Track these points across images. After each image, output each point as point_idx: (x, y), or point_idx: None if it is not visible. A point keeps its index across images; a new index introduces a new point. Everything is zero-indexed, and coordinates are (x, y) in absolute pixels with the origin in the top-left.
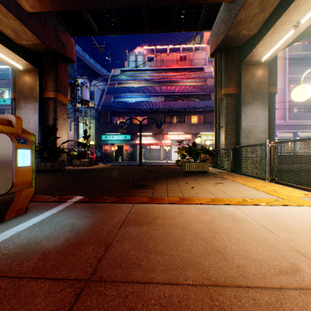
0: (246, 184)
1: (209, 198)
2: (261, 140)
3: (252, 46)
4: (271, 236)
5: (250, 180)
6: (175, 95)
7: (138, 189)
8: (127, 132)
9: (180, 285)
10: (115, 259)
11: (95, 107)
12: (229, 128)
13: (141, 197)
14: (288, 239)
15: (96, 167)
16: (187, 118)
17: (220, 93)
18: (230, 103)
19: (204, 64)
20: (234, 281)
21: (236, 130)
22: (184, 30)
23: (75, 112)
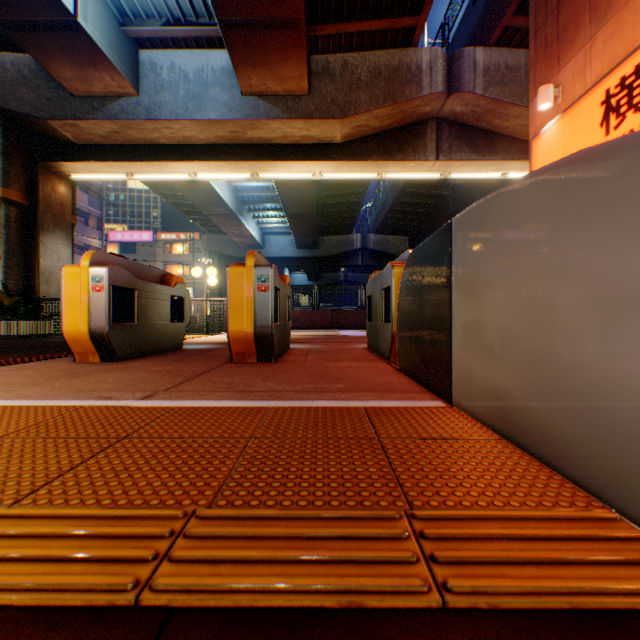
0: None
1: None
2: None
3: (73, 157)
4: None
5: None
6: None
7: None
8: None
9: None
10: None
11: None
12: (17, 262)
13: None
14: None
15: None
16: None
17: None
18: (19, 220)
19: None
20: None
21: (29, 270)
22: None
23: None
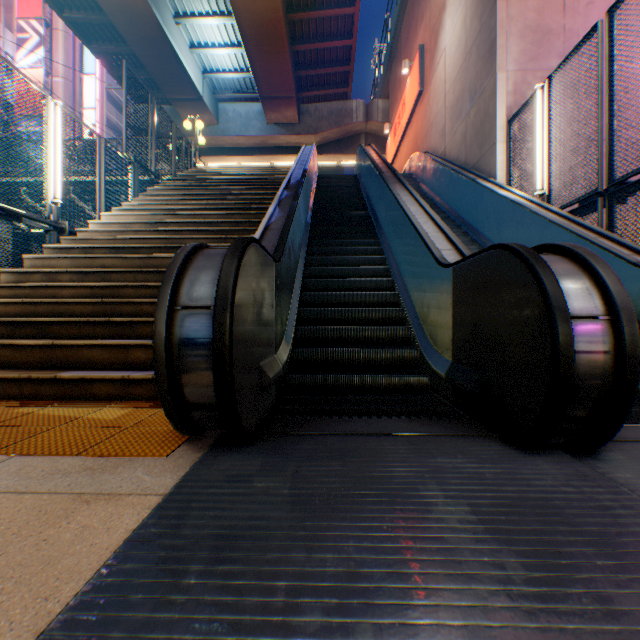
0: None
1: None
2: None
3: None
4: None
5: None
6: None
7: None
8: None
9: None
10: None
11: None
12: None
13: None
14: None
15: None
16: None
17: None
18: None
19: None
20: None
21: None
22: (122, 84)
23: None
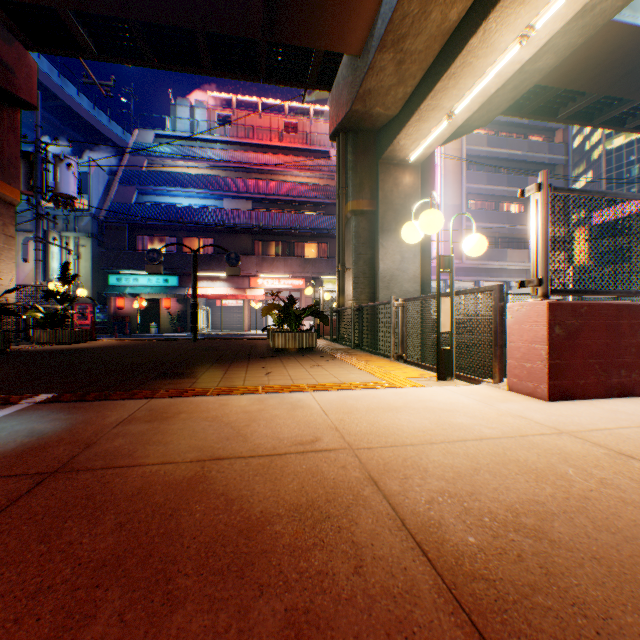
0: (357, 365)
1: (282, 385)
2: (409, 294)
3: (393, 136)
4: (321, 419)
5: (371, 359)
6: (274, 200)
7: (170, 379)
8: (169, 271)
9: (175, 463)
10: (98, 454)
11: (94, 211)
12: (361, 271)
13: (168, 390)
14: (338, 419)
15: (93, 346)
16: (298, 247)
17: (347, 208)
18: (362, 228)
19: (332, 146)
20: (240, 454)
21: (372, 276)
22: (282, 83)
23: (39, 220)
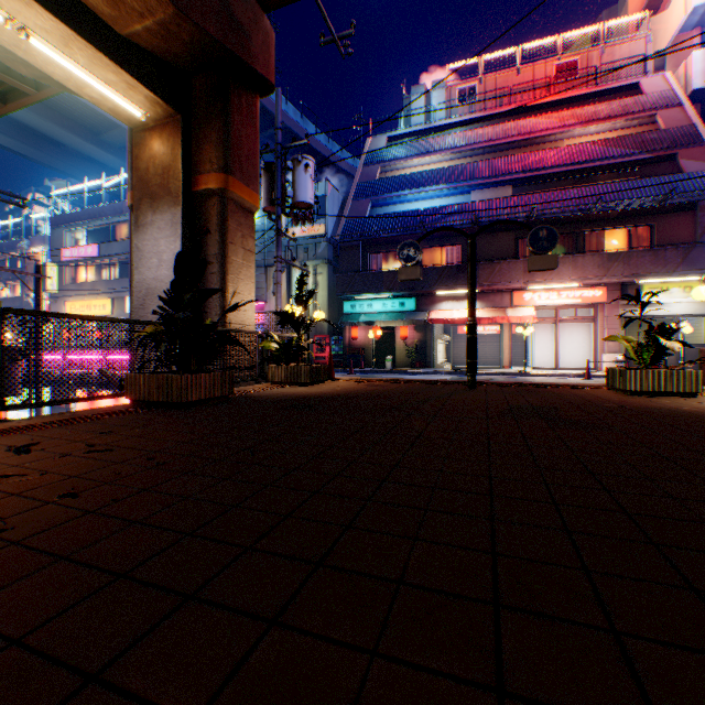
0: None
1: None
2: None
3: None
4: None
5: None
6: (546, 176)
7: None
8: (406, 292)
9: None
10: None
11: (328, 235)
12: None
13: None
14: None
15: (331, 391)
16: (590, 238)
17: None
18: None
19: (642, 73)
20: None
21: None
22: None
23: (278, 237)
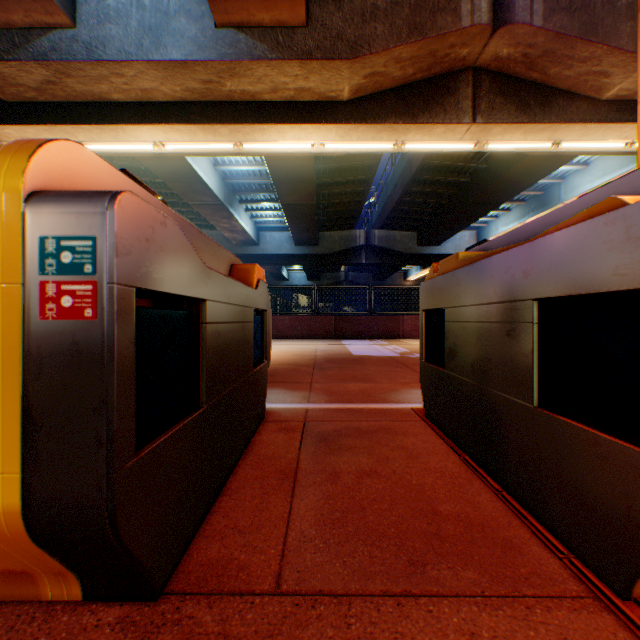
0: None
1: None
2: None
3: (0, 119)
4: None
5: None
6: None
7: None
8: None
9: None
10: None
11: None
12: None
13: None
14: None
15: None
16: None
17: None
18: None
19: None
20: None
21: None
22: None
23: None
